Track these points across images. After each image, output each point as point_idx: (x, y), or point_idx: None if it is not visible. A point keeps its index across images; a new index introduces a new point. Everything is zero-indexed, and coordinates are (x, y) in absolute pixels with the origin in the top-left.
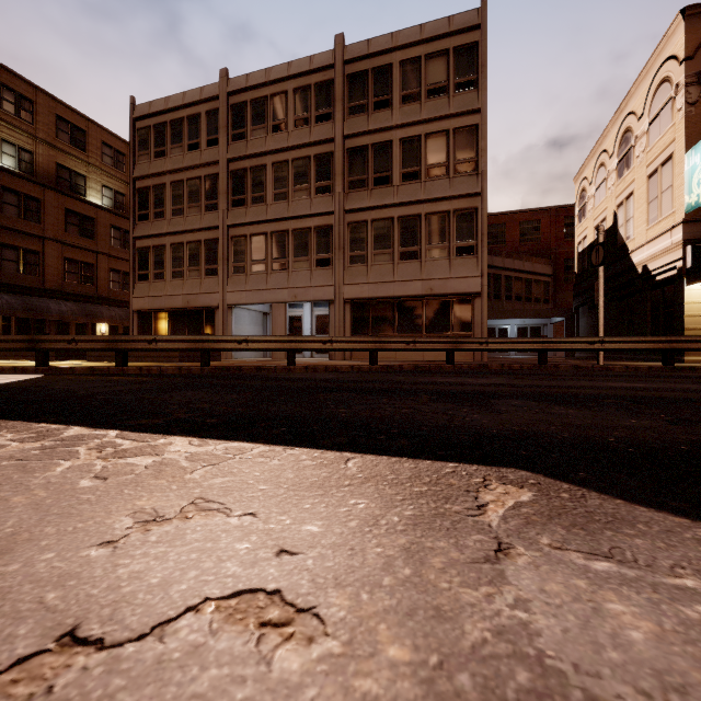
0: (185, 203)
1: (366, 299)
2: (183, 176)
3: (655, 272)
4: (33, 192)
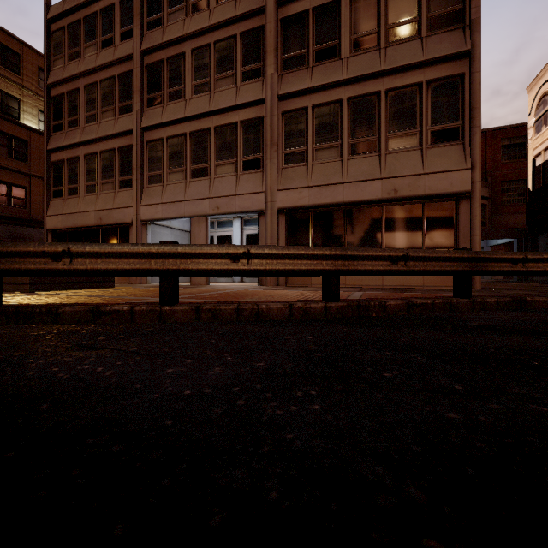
0: (99, 107)
1: (305, 208)
2: (96, 78)
3: None
4: None
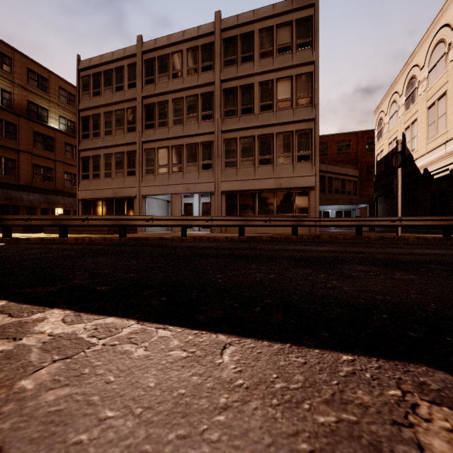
0: (113, 126)
1: (236, 191)
2: (112, 108)
3: (433, 172)
4: (11, 119)
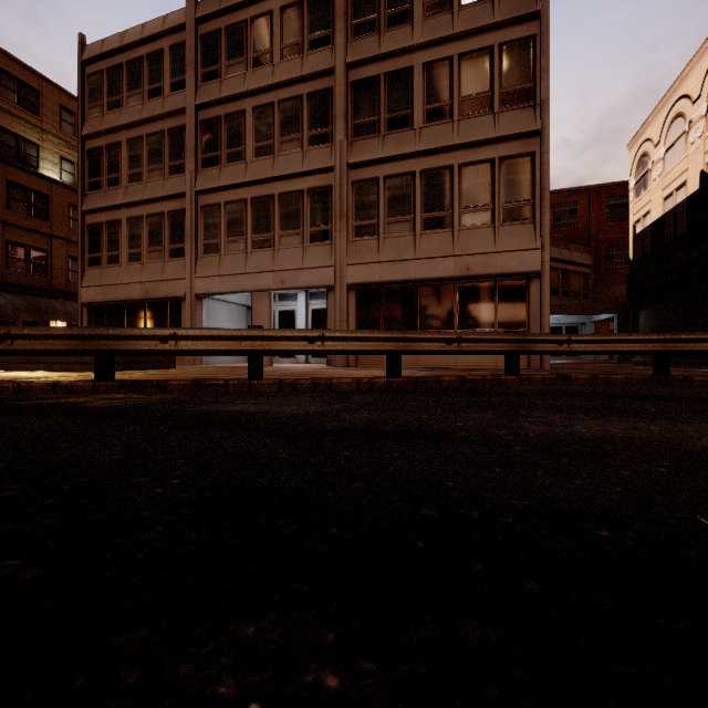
0: (145, 165)
1: (377, 284)
2: (142, 132)
3: None
4: None
